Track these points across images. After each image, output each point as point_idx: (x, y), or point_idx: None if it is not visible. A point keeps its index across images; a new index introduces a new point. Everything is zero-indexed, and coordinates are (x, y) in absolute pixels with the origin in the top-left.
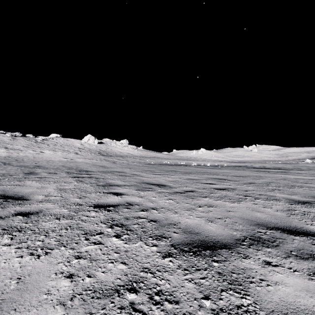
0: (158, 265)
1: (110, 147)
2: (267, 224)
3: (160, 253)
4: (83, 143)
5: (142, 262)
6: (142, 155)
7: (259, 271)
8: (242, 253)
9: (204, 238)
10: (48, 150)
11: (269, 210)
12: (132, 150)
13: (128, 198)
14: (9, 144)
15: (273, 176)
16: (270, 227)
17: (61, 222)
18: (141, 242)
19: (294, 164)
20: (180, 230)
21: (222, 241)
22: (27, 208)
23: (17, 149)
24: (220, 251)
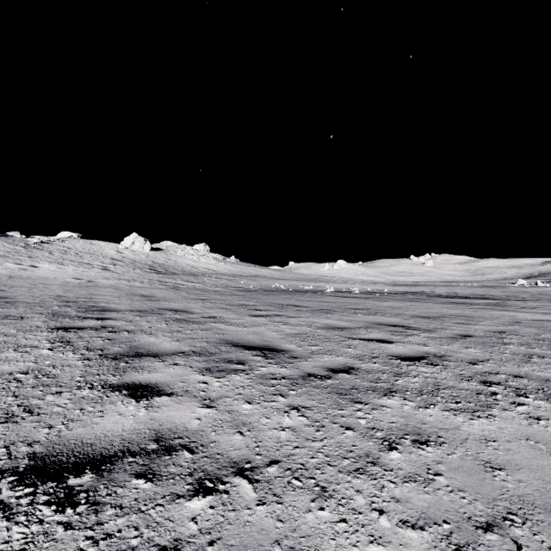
0: None
1: (173, 257)
2: None
3: None
4: (122, 250)
5: None
6: (234, 272)
7: None
8: None
9: None
10: (48, 262)
11: None
12: (215, 263)
13: (169, 411)
14: None
15: (490, 315)
16: None
17: None
18: None
19: (501, 287)
20: None
21: None
22: None
23: None
24: None
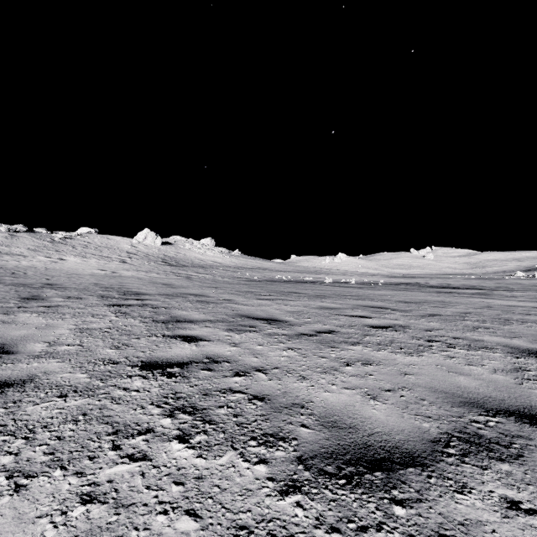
0: (270, 518)
1: (182, 251)
2: (483, 402)
3: (274, 481)
4: (135, 245)
5: (234, 510)
6: (239, 264)
7: (500, 529)
8: (453, 478)
9: (365, 439)
10: (73, 256)
11: (481, 370)
12: (221, 256)
13: (210, 348)
14: (3, 245)
15: (469, 302)
16: (493, 408)
17: (69, 403)
18: (234, 454)
19: (497, 279)
20: (315, 419)
21: (403, 447)
22: (4, 373)
23: (18, 255)
24: (404, 473)
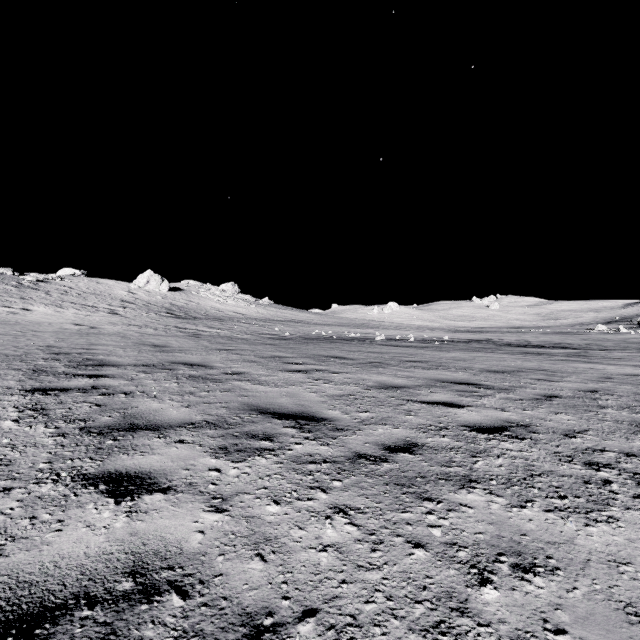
0: None
1: (195, 298)
2: None
3: None
4: (134, 291)
5: None
6: (267, 316)
7: None
8: None
9: None
10: (44, 305)
11: None
12: (245, 305)
13: (160, 519)
14: None
15: (574, 369)
16: None
17: None
18: None
19: (579, 334)
20: None
21: None
22: None
23: None
24: None
